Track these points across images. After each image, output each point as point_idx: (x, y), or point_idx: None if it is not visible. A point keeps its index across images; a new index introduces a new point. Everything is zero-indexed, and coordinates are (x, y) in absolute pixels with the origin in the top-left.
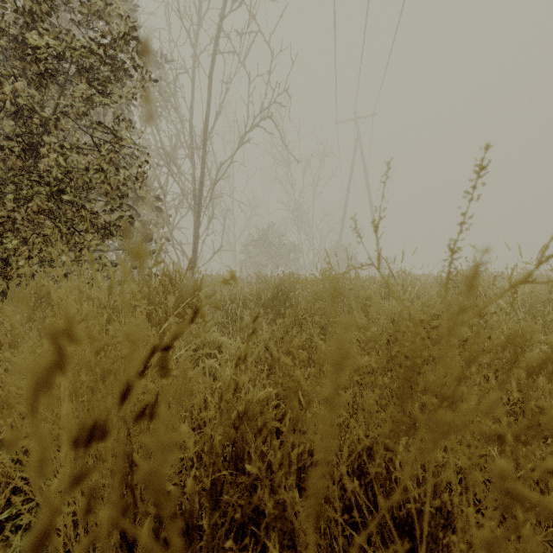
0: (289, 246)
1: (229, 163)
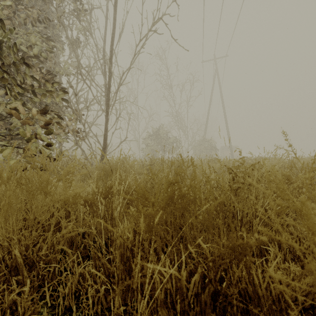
0: (173, 139)
1: (128, 69)
